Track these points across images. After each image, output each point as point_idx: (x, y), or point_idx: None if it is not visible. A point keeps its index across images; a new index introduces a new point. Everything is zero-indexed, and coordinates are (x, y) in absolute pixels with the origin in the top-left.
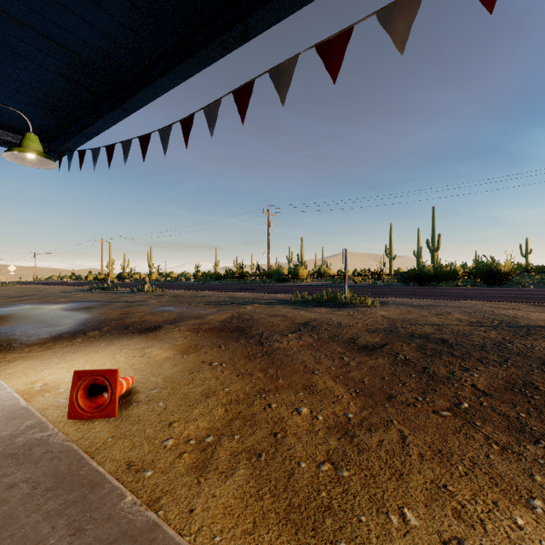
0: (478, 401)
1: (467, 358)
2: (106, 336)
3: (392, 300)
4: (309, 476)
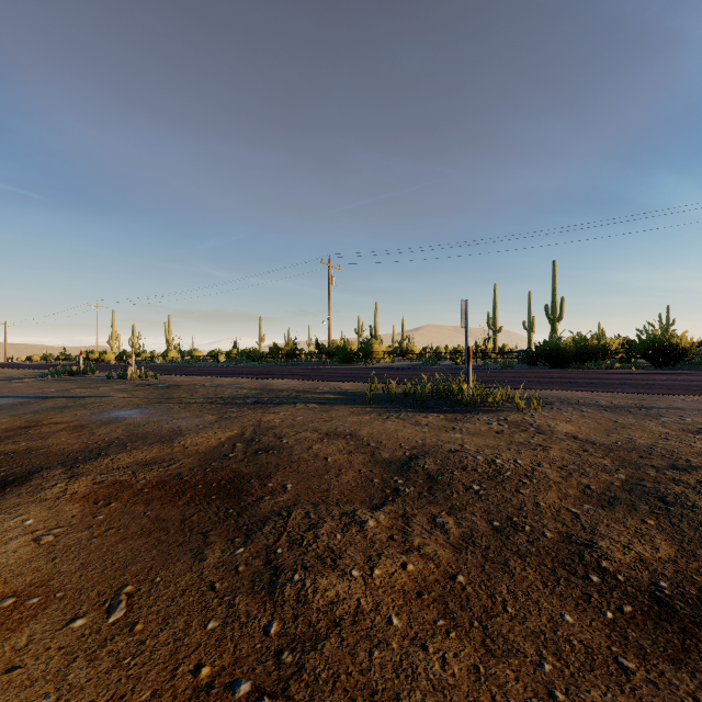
0: None
1: None
2: None
3: (550, 394)
4: None
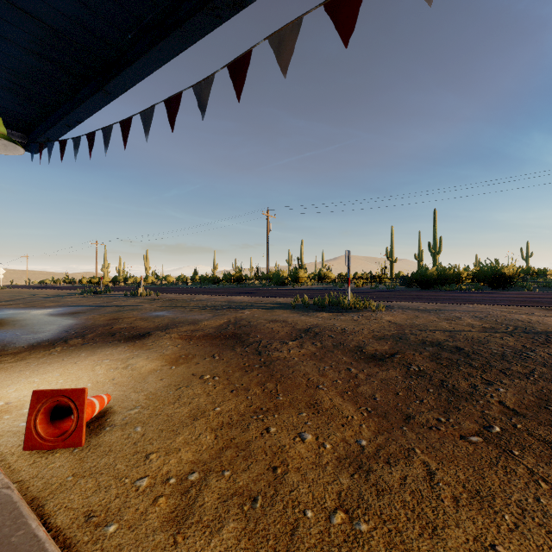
0: (510, 423)
1: (488, 369)
2: (88, 345)
3: (397, 304)
4: (318, 532)
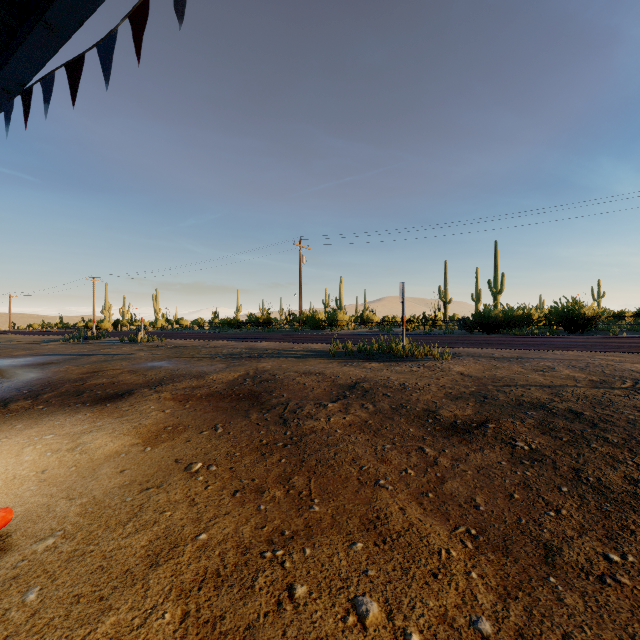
0: None
1: (637, 447)
2: (36, 410)
3: (464, 350)
4: None
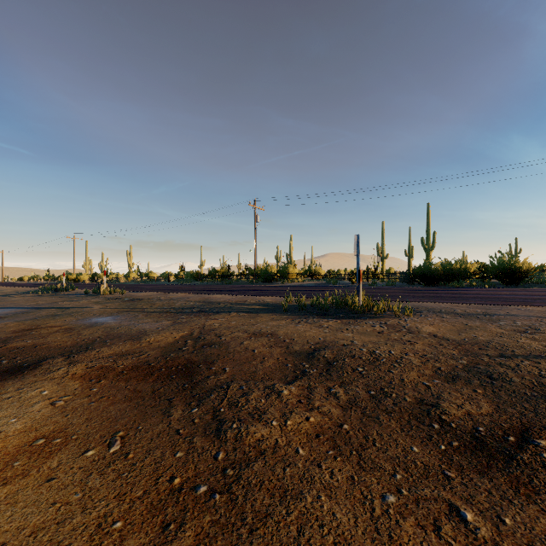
0: None
1: None
2: None
3: (420, 305)
4: None
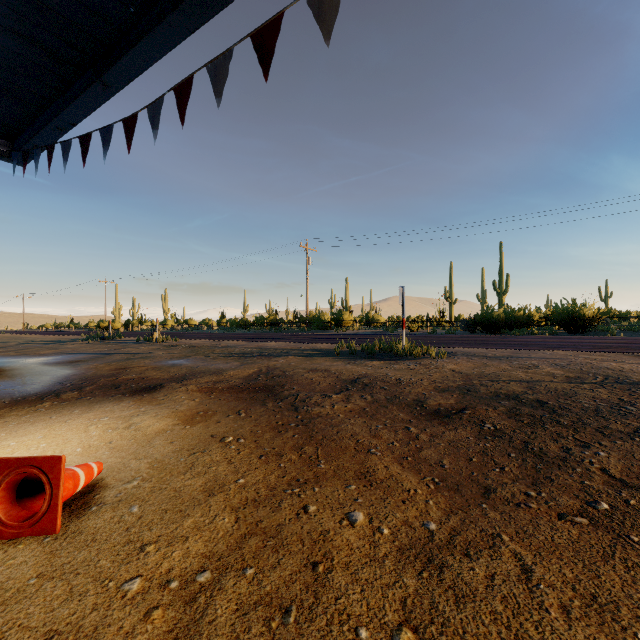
0: (620, 497)
1: (581, 427)
2: (85, 399)
3: (461, 350)
4: None
